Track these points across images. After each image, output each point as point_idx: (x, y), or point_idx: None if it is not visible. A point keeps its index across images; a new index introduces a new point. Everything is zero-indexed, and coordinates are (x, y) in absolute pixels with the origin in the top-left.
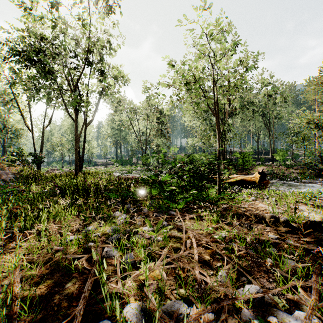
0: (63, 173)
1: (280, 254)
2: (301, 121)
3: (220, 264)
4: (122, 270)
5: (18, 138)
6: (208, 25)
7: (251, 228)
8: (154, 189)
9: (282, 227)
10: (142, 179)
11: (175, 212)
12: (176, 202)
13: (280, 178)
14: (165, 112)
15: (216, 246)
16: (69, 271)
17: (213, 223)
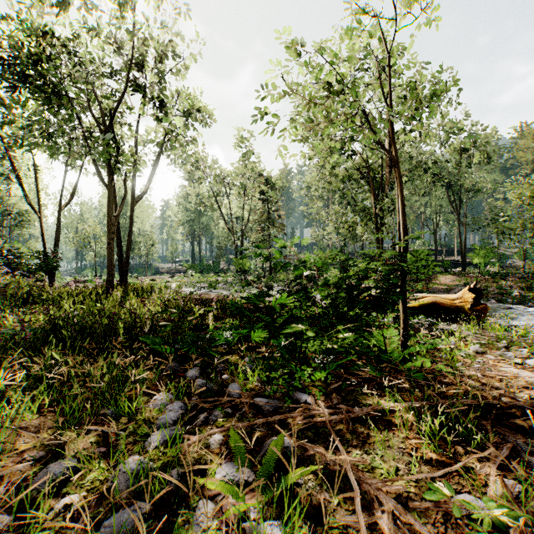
0: (86, 289)
1: None
2: (523, 194)
3: None
4: None
5: (22, 227)
6: None
7: None
8: (256, 326)
9: None
10: (231, 304)
11: (311, 396)
12: (308, 363)
13: (497, 299)
14: (275, 182)
15: None
16: None
17: (425, 443)
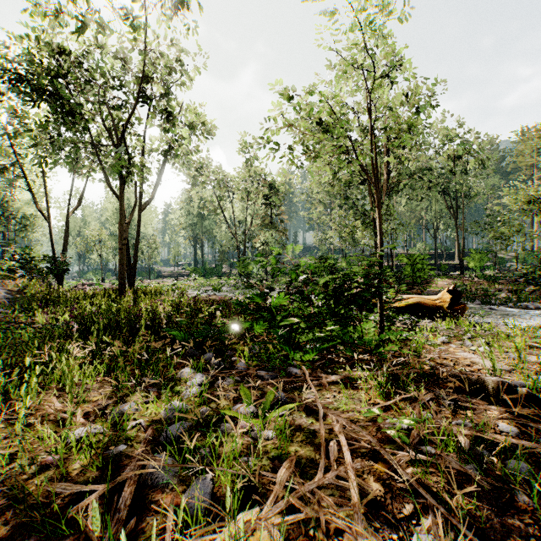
0: (99, 292)
1: (539, 476)
2: (514, 201)
3: (411, 508)
4: (182, 526)
5: (27, 231)
6: (365, 2)
7: (457, 407)
8: (259, 321)
9: (525, 408)
10: (237, 303)
11: (300, 370)
12: (300, 348)
13: (482, 301)
14: (277, 187)
15: (392, 454)
16: (55, 533)
17: (378, 395)
